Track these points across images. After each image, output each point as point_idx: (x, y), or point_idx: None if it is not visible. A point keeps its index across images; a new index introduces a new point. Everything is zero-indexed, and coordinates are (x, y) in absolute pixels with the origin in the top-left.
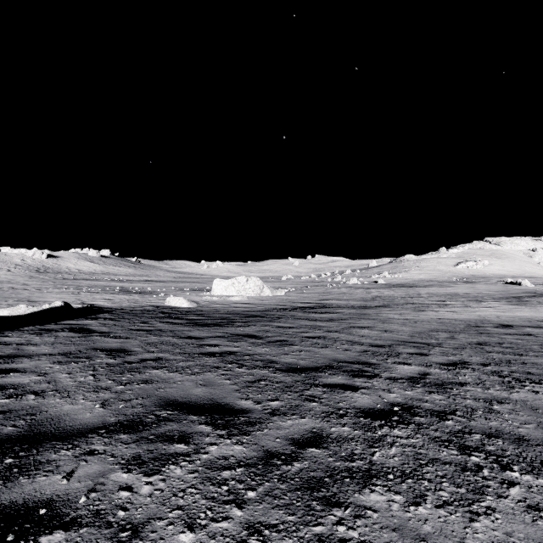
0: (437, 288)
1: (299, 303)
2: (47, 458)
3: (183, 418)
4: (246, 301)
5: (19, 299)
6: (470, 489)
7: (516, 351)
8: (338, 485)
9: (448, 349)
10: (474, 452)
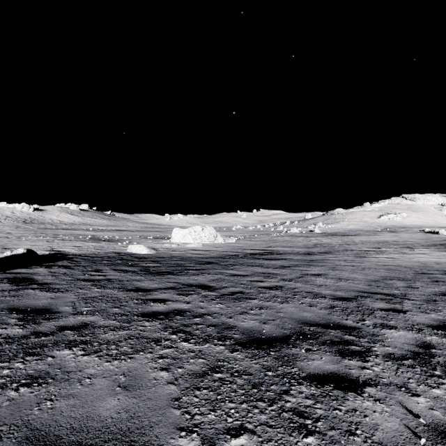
0: (367, 236)
1: (249, 250)
2: None
3: None
4: (201, 248)
5: None
6: None
7: None
8: None
9: (419, 302)
10: None
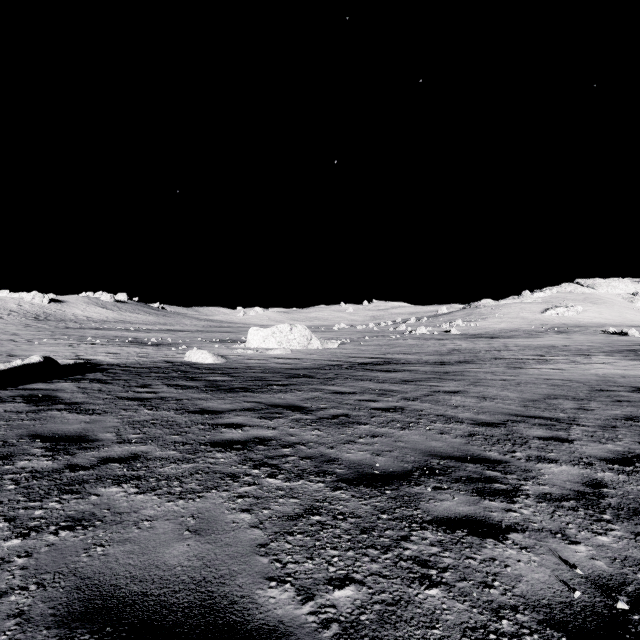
0: (525, 339)
1: (358, 358)
2: None
3: None
4: (289, 355)
5: None
6: None
7: None
8: None
9: (593, 428)
10: None
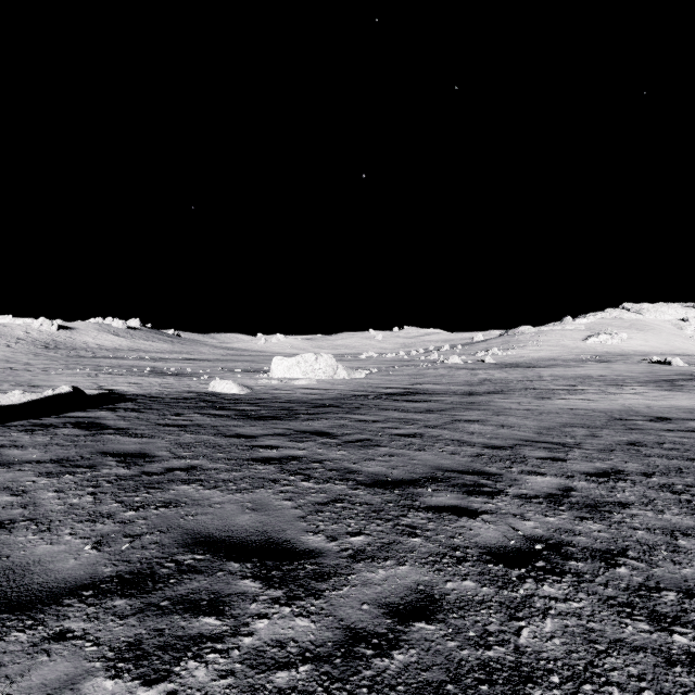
0: (562, 368)
1: (385, 388)
2: None
3: (218, 567)
4: (315, 386)
5: (18, 382)
6: None
7: (684, 455)
8: None
9: (591, 451)
10: (676, 626)
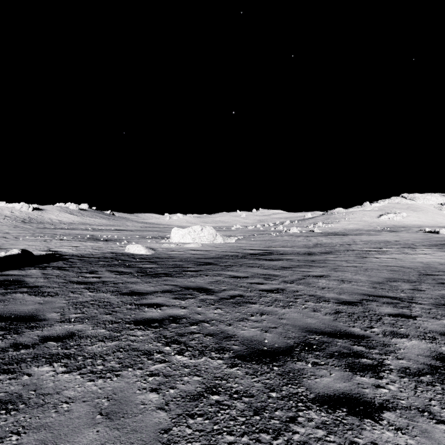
0: (367, 236)
1: (249, 250)
2: None
3: None
4: (200, 248)
5: None
6: None
7: None
8: None
9: (428, 306)
10: None
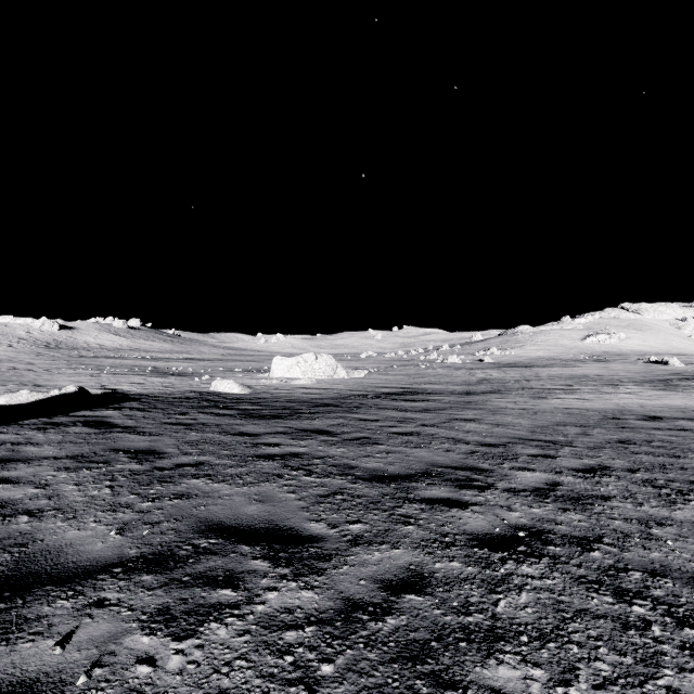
0: (560, 368)
1: (384, 388)
2: (37, 612)
3: (231, 550)
4: (315, 385)
5: (22, 382)
6: (639, 659)
7: (670, 452)
8: (451, 653)
9: (581, 449)
10: (636, 599)
